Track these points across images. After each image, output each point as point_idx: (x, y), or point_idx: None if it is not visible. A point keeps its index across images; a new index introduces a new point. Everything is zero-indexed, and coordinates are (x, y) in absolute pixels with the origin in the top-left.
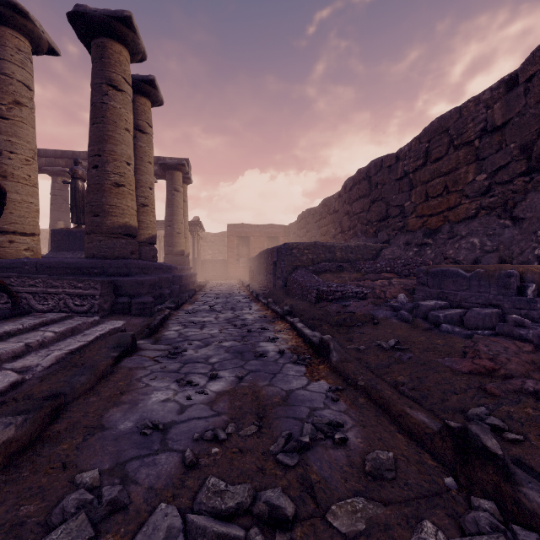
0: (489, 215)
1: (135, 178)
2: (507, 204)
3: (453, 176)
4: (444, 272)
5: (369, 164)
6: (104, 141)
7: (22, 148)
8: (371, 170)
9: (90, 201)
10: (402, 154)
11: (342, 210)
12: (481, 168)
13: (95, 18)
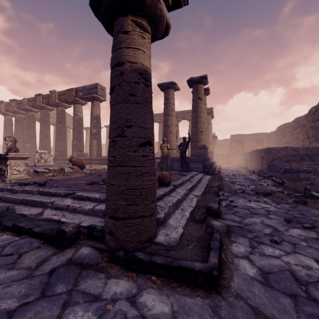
0: None
1: None
2: None
3: None
4: None
5: None
6: (197, 118)
7: (173, 123)
8: None
9: (193, 138)
10: None
11: (308, 125)
12: None
13: (195, 80)
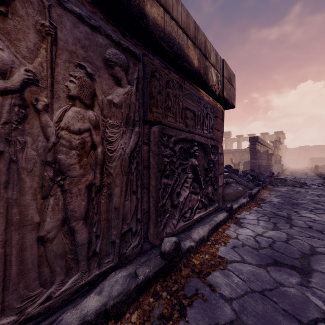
0: None
1: None
2: None
3: None
4: None
5: None
6: None
7: None
8: None
9: None
10: None
11: None
12: None
13: (278, 132)
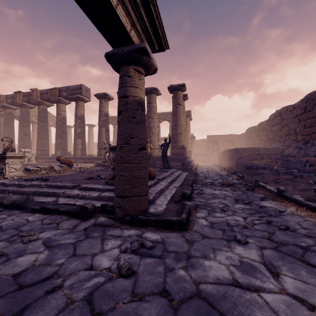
0: None
1: None
2: None
3: (314, 119)
4: (288, 160)
5: (281, 109)
6: (177, 121)
7: (155, 125)
8: (282, 112)
9: (173, 139)
10: (295, 106)
11: (269, 129)
12: None
13: (175, 87)
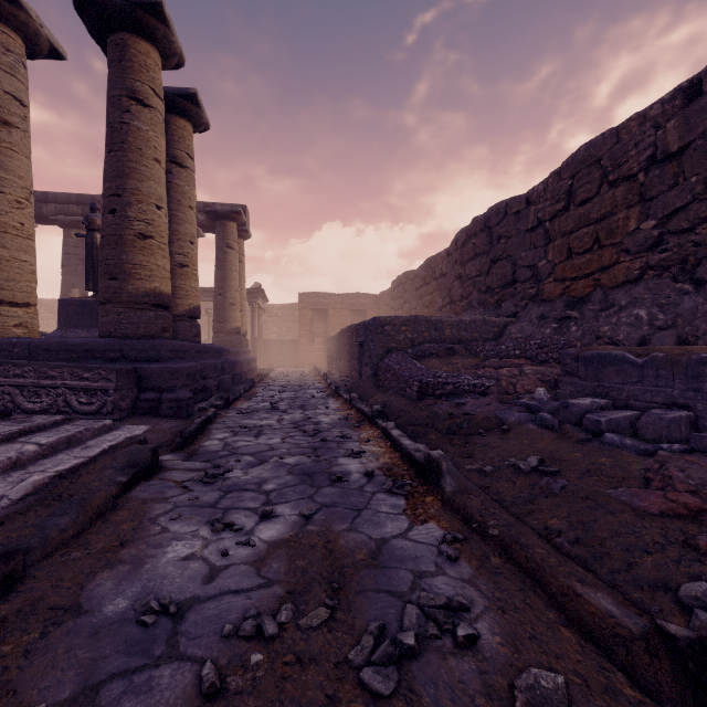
0: (660, 277)
1: (170, 228)
2: (686, 261)
3: (607, 224)
4: (603, 358)
5: (488, 211)
6: (124, 175)
7: (11, 185)
8: (492, 219)
9: (105, 258)
10: (534, 196)
11: (452, 273)
12: (647, 212)
13: (112, 5)
